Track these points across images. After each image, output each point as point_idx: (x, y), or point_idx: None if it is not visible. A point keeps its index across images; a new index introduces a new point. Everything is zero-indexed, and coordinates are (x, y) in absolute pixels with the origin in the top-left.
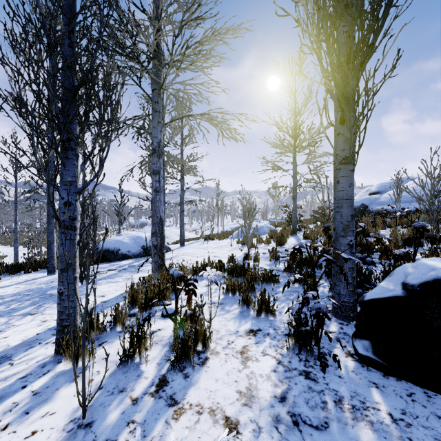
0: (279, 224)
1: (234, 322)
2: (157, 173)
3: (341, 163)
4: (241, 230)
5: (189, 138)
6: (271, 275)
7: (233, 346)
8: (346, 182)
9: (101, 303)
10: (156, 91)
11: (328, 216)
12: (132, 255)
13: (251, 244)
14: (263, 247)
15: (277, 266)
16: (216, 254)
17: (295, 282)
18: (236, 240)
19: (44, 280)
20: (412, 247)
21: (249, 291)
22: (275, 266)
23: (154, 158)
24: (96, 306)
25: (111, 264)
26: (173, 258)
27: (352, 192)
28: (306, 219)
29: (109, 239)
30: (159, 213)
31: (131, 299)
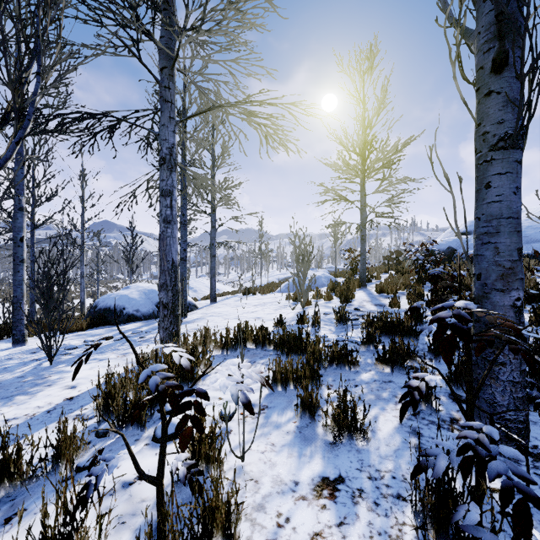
0: (340, 273)
1: (289, 454)
2: (168, 194)
3: (496, 149)
4: (293, 281)
5: (223, 158)
6: (345, 353)
7: (289, 534)
8: (508, 186)
9: (64, 402)
10: (166, 70)
11: (465, 253)
12: (142, 316)
13: (306, 301)
14: (323, 305)
15: (347, 334)
16: (257, 315)
17: (385, 365)
18: (284, 294)
19: (3, 354)
20: (536, 304)
21: (311, 381)
22: (347, 334)
23: (162, 171)
24: (52, 408)
25: (110, 329)
26: (197, 320)
27: (518, 205)
28: (373, 267)
29: (112, 294)
30: (171, 256)
31: (106, 401)
